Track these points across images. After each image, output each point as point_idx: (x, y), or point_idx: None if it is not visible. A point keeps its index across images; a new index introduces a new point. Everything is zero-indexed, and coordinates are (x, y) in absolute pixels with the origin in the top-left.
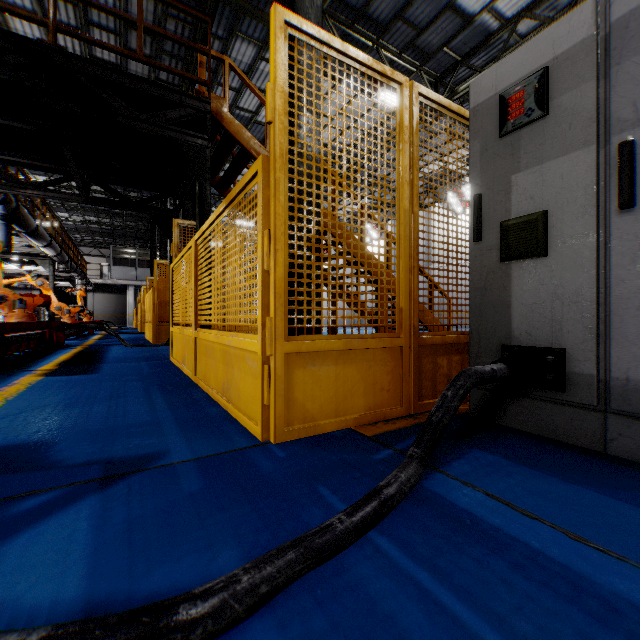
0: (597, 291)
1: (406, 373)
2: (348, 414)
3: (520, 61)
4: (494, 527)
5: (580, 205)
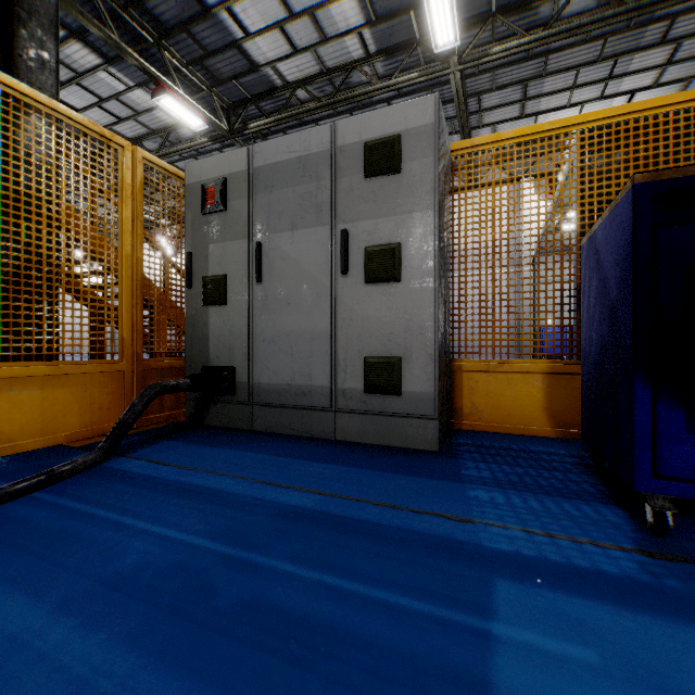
0: (249, 330)
1: (129, 393)
2: (59, 433)
3: (214, 165)
4: (136, 473)
5: (242, 275)
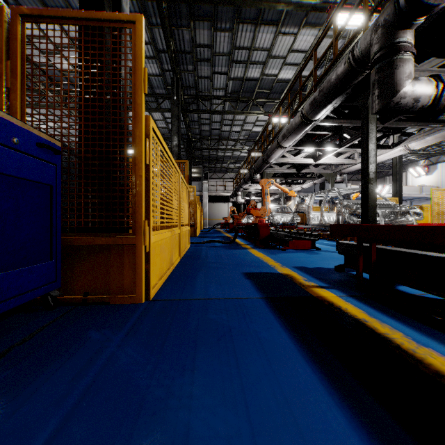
0: None
1: None
2: None
3: None
4: None
5: None
